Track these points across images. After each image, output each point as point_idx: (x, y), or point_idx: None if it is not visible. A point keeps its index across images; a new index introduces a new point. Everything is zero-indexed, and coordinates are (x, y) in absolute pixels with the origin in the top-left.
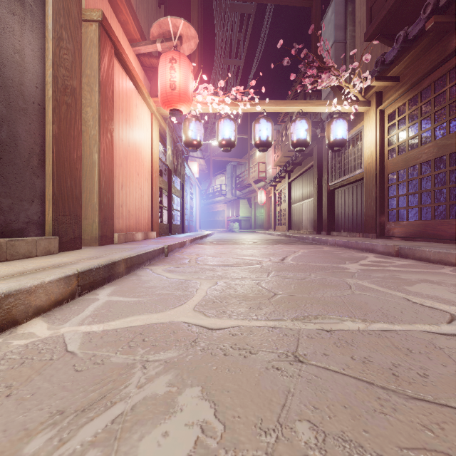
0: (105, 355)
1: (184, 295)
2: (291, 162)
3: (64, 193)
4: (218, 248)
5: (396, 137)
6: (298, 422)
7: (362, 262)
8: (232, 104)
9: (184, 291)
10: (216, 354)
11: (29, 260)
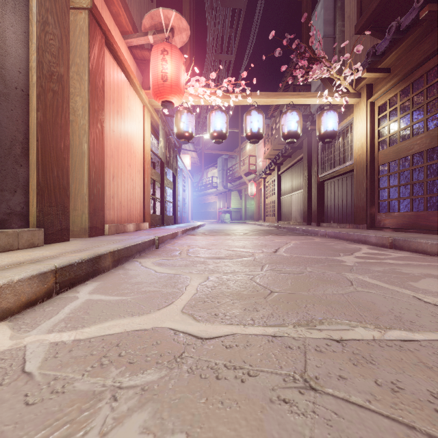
0: (68, 379)
1: (173, 293)
2: (281, 154)
3: (50, 183)
4: (209, 239)
5: (387, 128)
6: None
7: (357, 254)
8: (224, 96)
9: (172, 288)
10: (206, 376)
11: (8, 254)
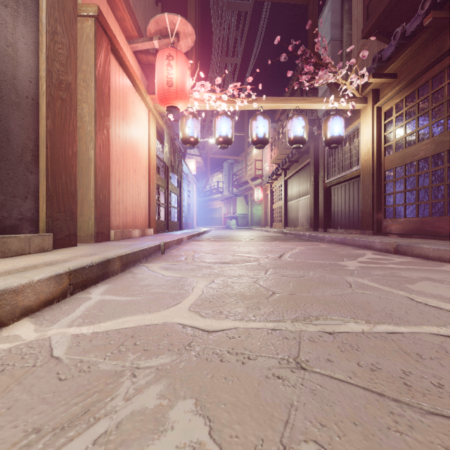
0: (92, 361)
1: (180, 294)
2: (288, 159)
3: (59, 189)
4: (215, 245)
5: (393, 134)
6: (304, 444)
7: (360, 259)
8: (229, 101)
9: (179, 290)
10: (212, 360)
11: (21, 257)
